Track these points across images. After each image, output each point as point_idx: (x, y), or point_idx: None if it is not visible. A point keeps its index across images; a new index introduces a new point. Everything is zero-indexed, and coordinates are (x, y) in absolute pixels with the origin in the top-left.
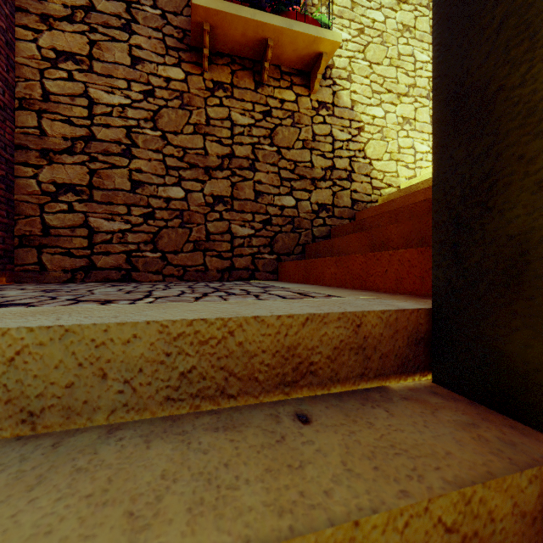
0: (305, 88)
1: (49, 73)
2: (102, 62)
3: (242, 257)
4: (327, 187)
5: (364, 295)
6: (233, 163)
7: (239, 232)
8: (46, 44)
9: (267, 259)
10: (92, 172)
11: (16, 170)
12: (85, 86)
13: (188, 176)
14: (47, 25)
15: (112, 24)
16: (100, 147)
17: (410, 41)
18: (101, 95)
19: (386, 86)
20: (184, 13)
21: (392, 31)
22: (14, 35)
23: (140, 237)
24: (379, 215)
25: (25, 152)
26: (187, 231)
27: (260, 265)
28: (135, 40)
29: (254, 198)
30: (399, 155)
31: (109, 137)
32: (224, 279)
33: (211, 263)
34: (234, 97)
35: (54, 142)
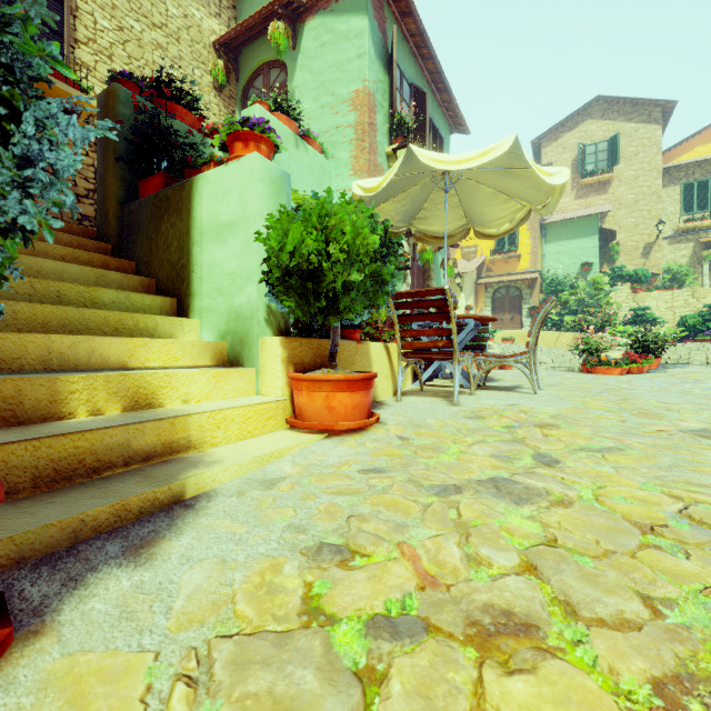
0: None
1: None
2: None
3: None
4: (90, 204)
5: None
6: None
7: None
8: None
9: None
10: None
11: None
12: None
13: None
14: None
15: None
16: None
17: None
18: None
19: None
20: None
21: None
22: None
23: None
24: None
25: None
26: None
27: None
28: None
29: None
30: None
31: None
32: None
33: None
34: None
35: None
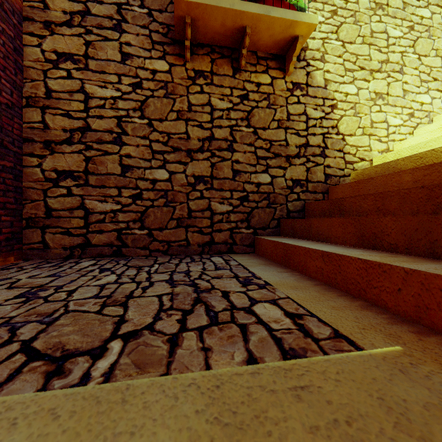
0: (280, 71)
1: (51, 73)
2: (96, 60)
3: (221, 232)
4: (301, 163)
5: (382, 335)
6: (213, 145)
7: (218, 208)
8: (48, 48)
9: (244, 233)
10: (87, 159)
11: (24, 161)
12: (81, 83)
13: (172, 158)
14: (49, 30)
15: (105, 25)
16: (94, 136)
17: (382, 18)
18: (95, 90)
19: (359, 63)
20: (168, 9)
21: (365, 10)
22: (22, 41)
23: (129, 216)
24: (361, 196)
25: (31, 144)
26: (171, 209)
27: (238, 239)
28: (125, 38)
29: (232, 176)
30: (371, 130)
31: (102, 126)
32: (204, 253)
33: (193, 238)
34: (214, 83)
35: (55, 134)
